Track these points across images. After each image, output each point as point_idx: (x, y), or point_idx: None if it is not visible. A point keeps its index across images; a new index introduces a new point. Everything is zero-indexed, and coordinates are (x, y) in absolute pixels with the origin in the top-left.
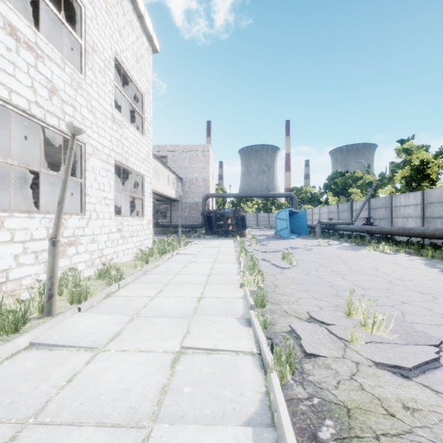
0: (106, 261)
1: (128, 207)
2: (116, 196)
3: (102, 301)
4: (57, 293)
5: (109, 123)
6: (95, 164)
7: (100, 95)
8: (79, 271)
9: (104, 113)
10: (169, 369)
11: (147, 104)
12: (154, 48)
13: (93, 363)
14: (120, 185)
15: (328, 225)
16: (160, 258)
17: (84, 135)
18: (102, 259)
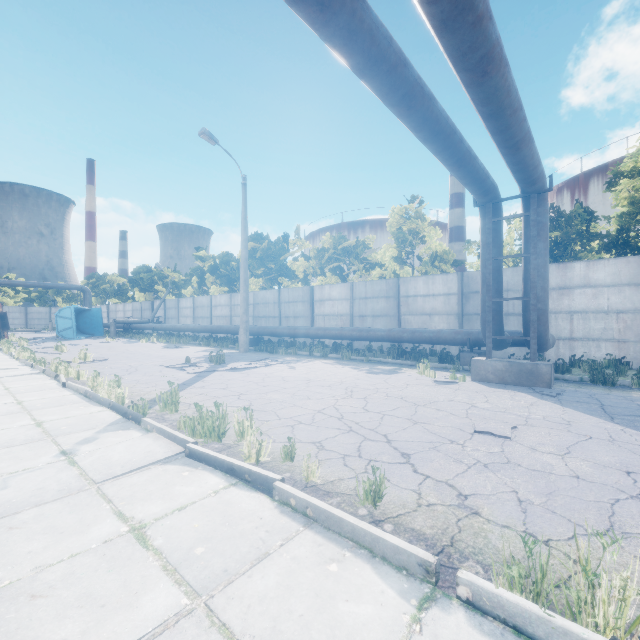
0: None
1: None
2: None
3: None
4: None
5: None
6: None
7: None
8: None
9: None
10: None
11: None
12: None
13: None
14: None
15: (126, 324)
16: None
17: None
18: None
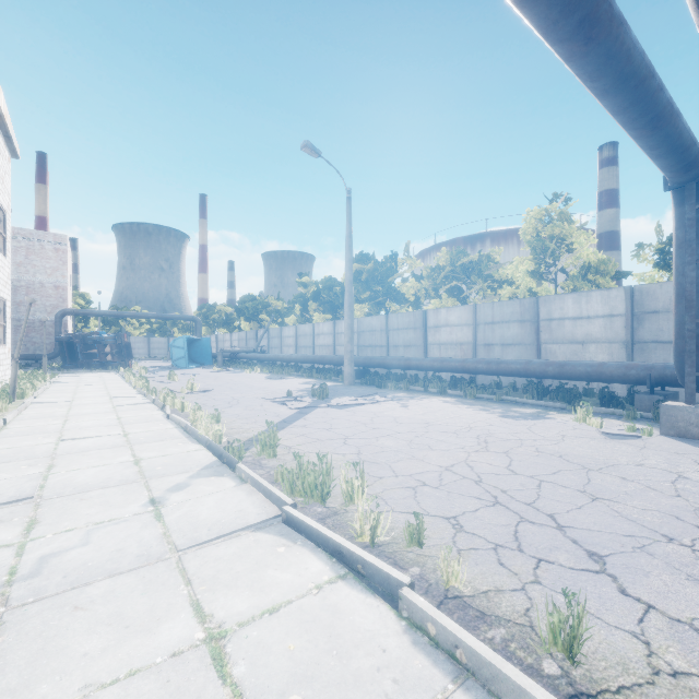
0: None
1: None
2: None
3: (38, 398)
4: None
5: None
6: None
7: None
8: None
9: None
10: (110, 400)
11: (8, 221)
12: (14, 155)
13: (75, 402)
14: None
15: (233, 354)
16: (39, 386)
17: None
18: None
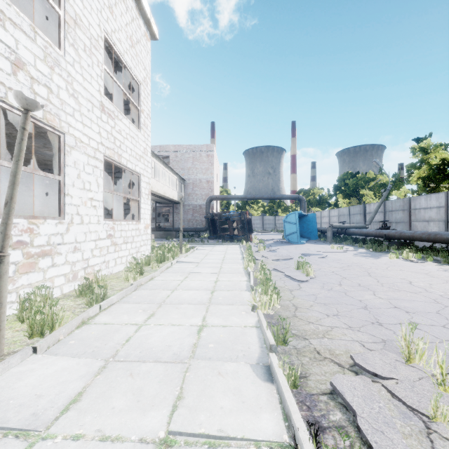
0: (92, 272)
1: (123, 209)
2: (110, 198)
3: (74, 332)
4: (19, 320)
5: (97, 112)
6: (78, 159)
7: (85, 78)
8: (56, 287)
9: (91, 100)
10: None
11: (144, 96)
12: (152, 34)
13: None
14: (114, 185)
15: (340, 229)
16: (158, 267)
17: (63, 123)
18: (88, 271)
